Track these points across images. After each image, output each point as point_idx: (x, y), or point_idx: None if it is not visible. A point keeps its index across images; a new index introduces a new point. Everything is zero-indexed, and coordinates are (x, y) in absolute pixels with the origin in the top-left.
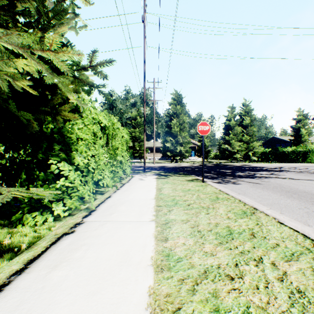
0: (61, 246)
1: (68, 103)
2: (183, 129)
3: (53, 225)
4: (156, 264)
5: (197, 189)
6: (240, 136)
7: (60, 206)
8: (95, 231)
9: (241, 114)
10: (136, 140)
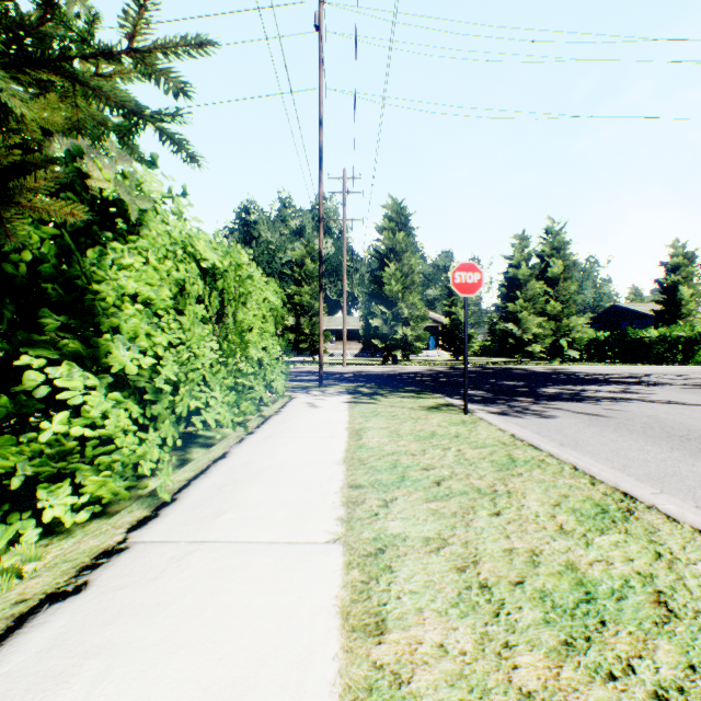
0: (13, 658)
1: (82, 187)
2: (410, 288)
3: (35, 554)
4: None
5: (455, 432)
6: (540, 302)
7: (63, 494)
8: (153, 585)
9: (542, 252)
10: (303, 311)
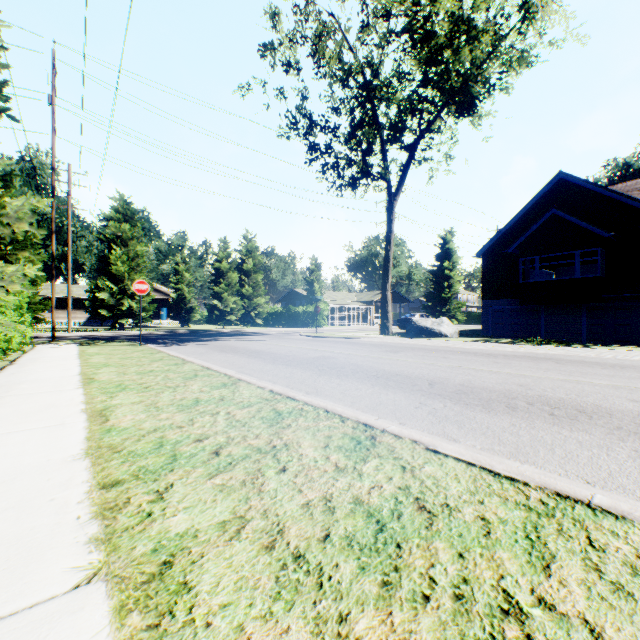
0: (13, 366)
1: None
2: (137, 268)
3: None
4: (82, 363)
5: (130, 348)
6: (237, 287)
7: None
8: (33, 363)
9: (242, 252)
10: None
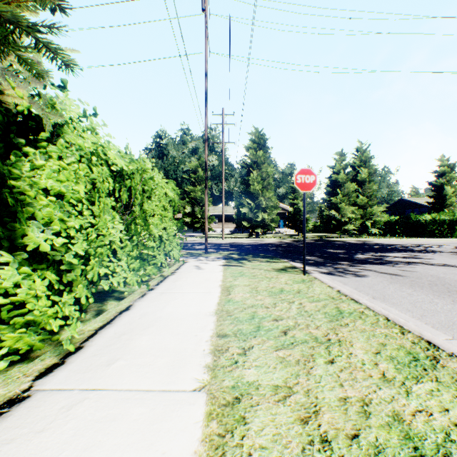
0: None
1: None
2: (267, 187)
3: None
4: None
5: (297, 288)
6: (353, 197)
7: None
8: (37, 439)
9: (354, 164)
10: (196, 203)
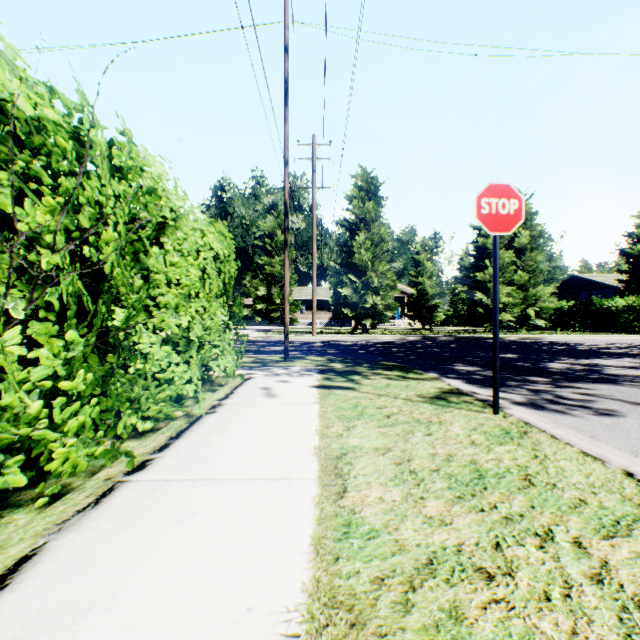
0: None
1: None
2: (379, 257)
3: None
4: None
5: (514, 463)
6: (509, 271)
7: None
8: None
9: None
10: (273, 282)
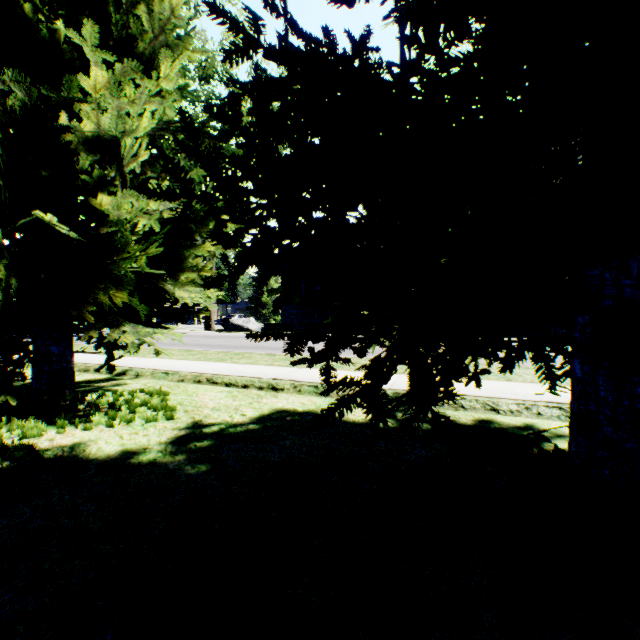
0: None
1: None
2: None
3: None
4: None
5: None
6: None
7: None
8: None
9: None
10: None
